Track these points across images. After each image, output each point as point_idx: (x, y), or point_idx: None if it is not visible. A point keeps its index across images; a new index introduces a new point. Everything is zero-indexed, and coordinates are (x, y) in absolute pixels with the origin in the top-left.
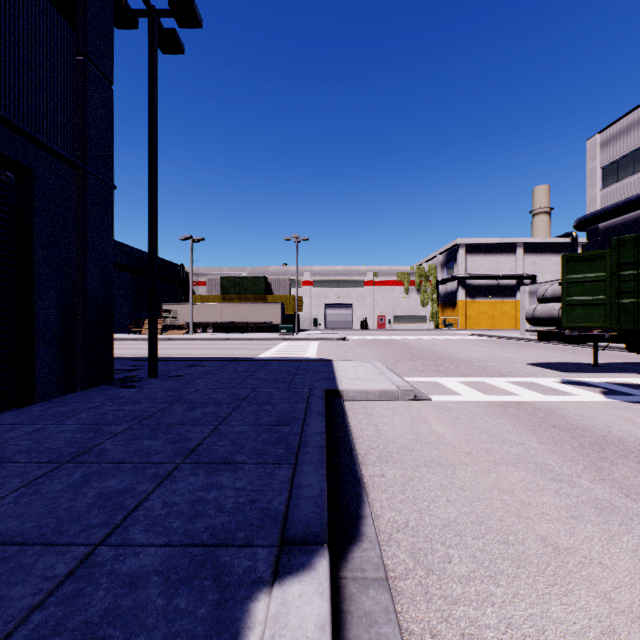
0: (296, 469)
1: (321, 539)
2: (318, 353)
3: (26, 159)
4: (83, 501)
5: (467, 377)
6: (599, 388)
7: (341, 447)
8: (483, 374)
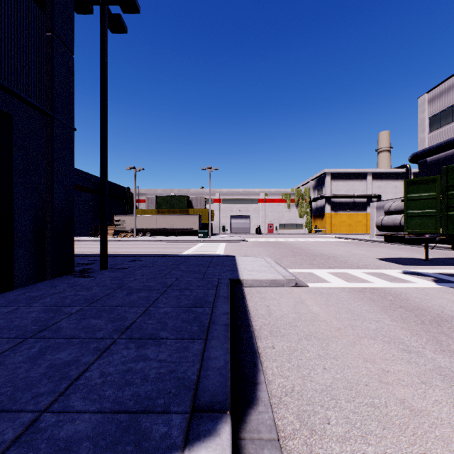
0: (206, 344)
1: (225, 406)
2: (225, 251)
3: (7, 107)
4: (37, 371)
5: (334, 269)
6: (431, 277)
7: (241, 324)
8: (345, 266)
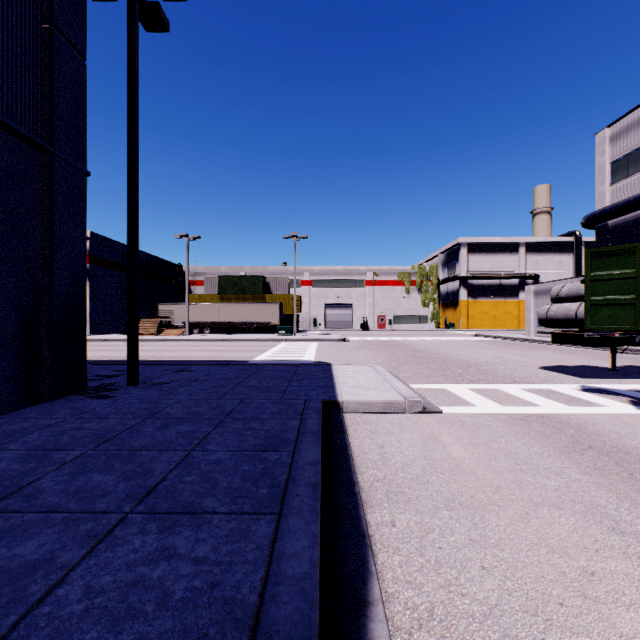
0: (280, 524)
1: None
2: (317, 355)
3: None
4: None
5: (478, 383)
6: (626, 397)
7: (340, 480)
8: (494, 380)
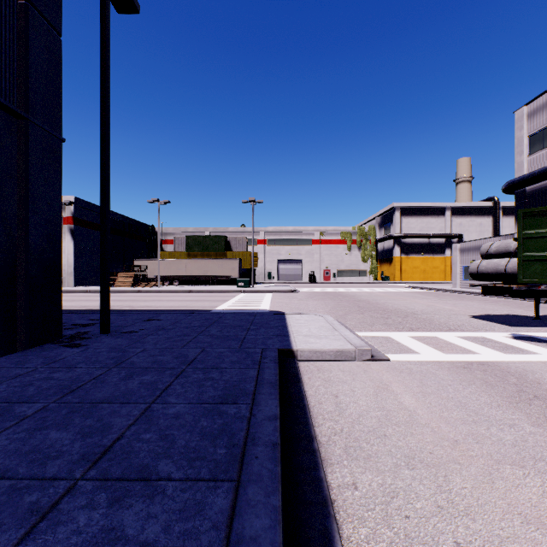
0: (238, 495)
1: None
2: (271, 305)
3: None
4: None
5: (418, 331)
6: None
7: (298, 434)
8: (432, 328)
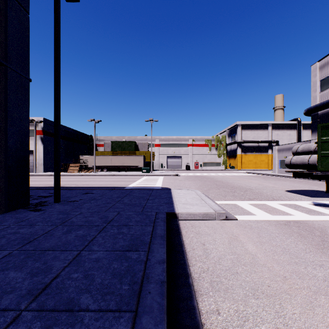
0: (135, 324)
1: None
2: (163, 184)
3: None
4: None
5: (254, 200)
6: None
7: (179, 272)
8: (262, 198)
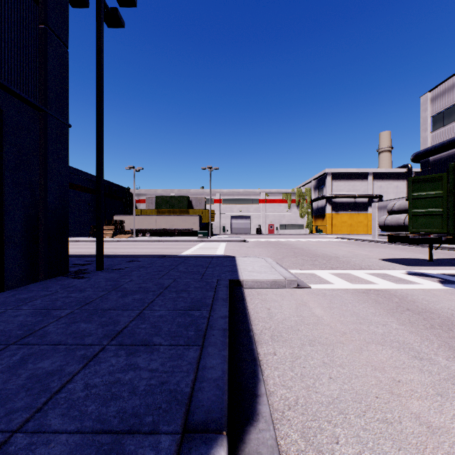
0: (202, 351)
1: (221, 426)
2: (225, 251)
3: None
4: (15, 383)
5: (336, 269)
6: (437, 278)
7: (241, 328)
8: (348, 267)
